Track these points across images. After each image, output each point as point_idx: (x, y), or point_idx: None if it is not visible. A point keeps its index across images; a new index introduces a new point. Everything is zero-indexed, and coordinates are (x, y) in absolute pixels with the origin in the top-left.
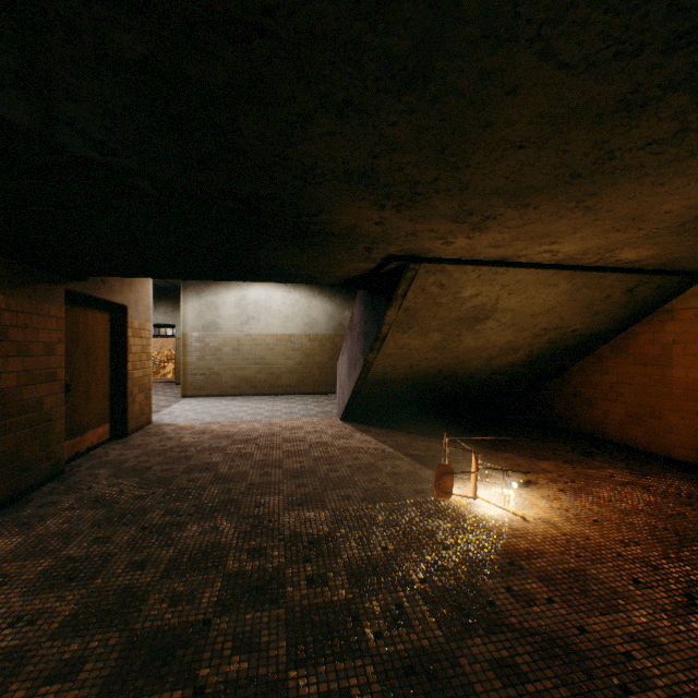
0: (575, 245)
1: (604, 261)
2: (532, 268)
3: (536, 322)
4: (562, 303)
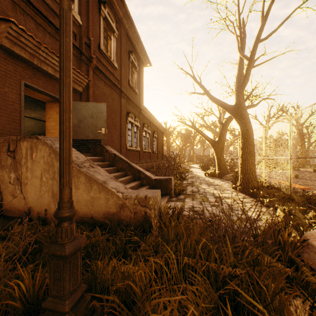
0: (35, 115)
1: (41, 119)
2: (27, 117)
3: (28, 129)
4: (34, 125)
